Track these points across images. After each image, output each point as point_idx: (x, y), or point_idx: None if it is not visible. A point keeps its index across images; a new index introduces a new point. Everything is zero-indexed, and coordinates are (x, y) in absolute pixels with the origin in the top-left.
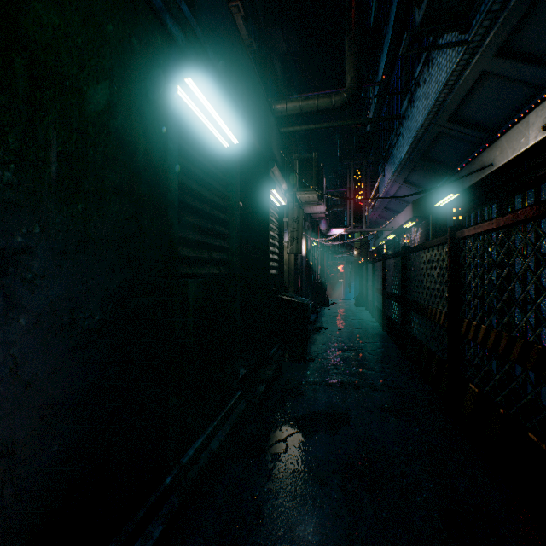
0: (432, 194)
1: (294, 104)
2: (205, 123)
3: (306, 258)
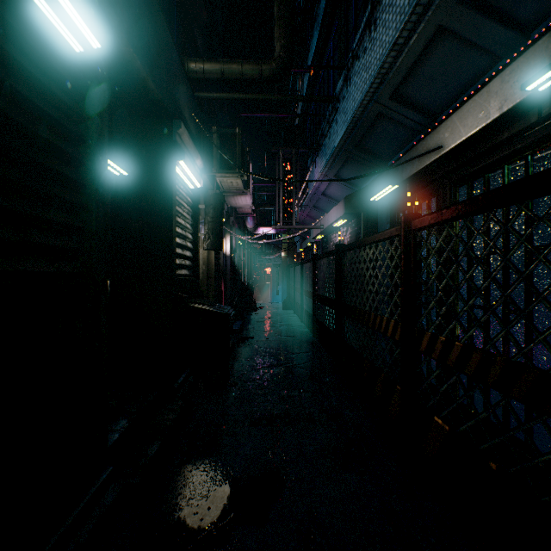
0: (364, 190)
1: (214, 65)
2: None
3: (231, 258)
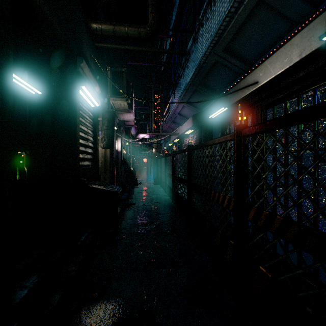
0: (204, 111)
1: (108, 26)
2: None
3: (121, 153)
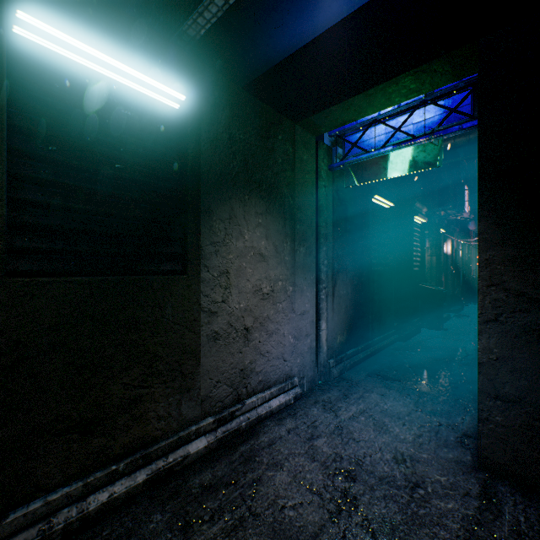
0: None
1: None
2: (378, 203)
3: (451, 257)
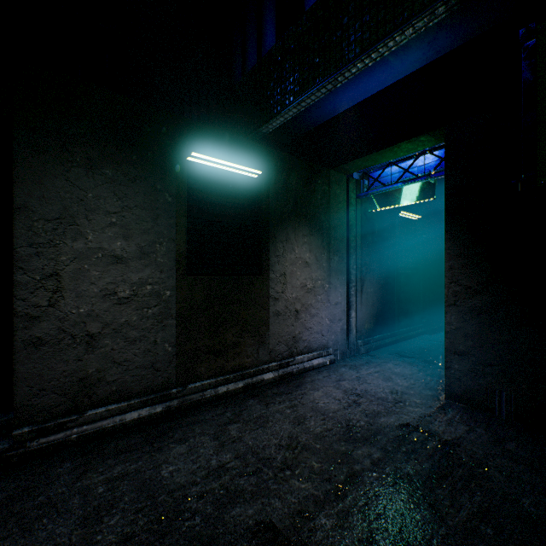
0: None
1: None
2: (406, 217)
3: None
